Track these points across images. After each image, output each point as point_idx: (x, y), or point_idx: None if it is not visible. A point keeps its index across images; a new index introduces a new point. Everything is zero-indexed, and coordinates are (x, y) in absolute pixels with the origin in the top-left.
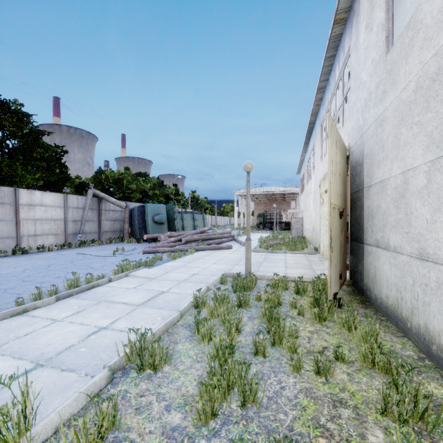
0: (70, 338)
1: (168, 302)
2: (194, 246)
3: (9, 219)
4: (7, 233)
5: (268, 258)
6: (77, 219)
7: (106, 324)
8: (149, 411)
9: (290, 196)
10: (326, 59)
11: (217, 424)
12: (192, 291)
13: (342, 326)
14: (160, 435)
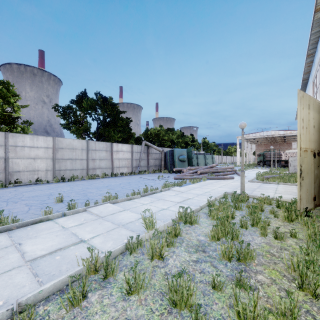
0: (152, 210)
1: (193, 203)
2: (206, 176)
3: (109, 158)
4: (108, 166)
5: (262, 186)
6: (137, 158)
7: (165, 207)
8: (191, 234)
9: (290, 138)
10: (311, 35)
11: (220, 242)
12: (206, 200)
13: (304, 225)
14: (196, 240)
